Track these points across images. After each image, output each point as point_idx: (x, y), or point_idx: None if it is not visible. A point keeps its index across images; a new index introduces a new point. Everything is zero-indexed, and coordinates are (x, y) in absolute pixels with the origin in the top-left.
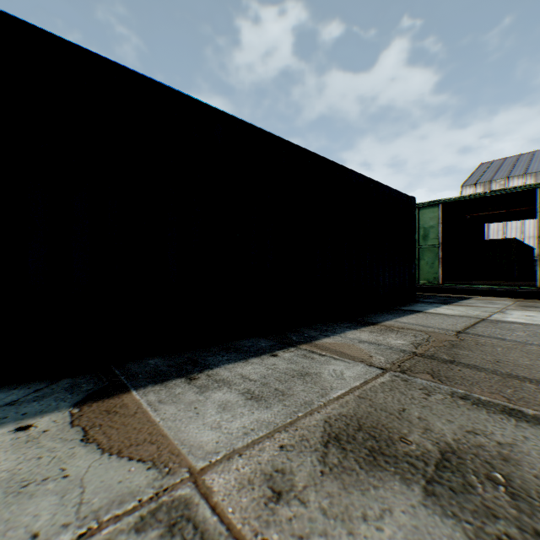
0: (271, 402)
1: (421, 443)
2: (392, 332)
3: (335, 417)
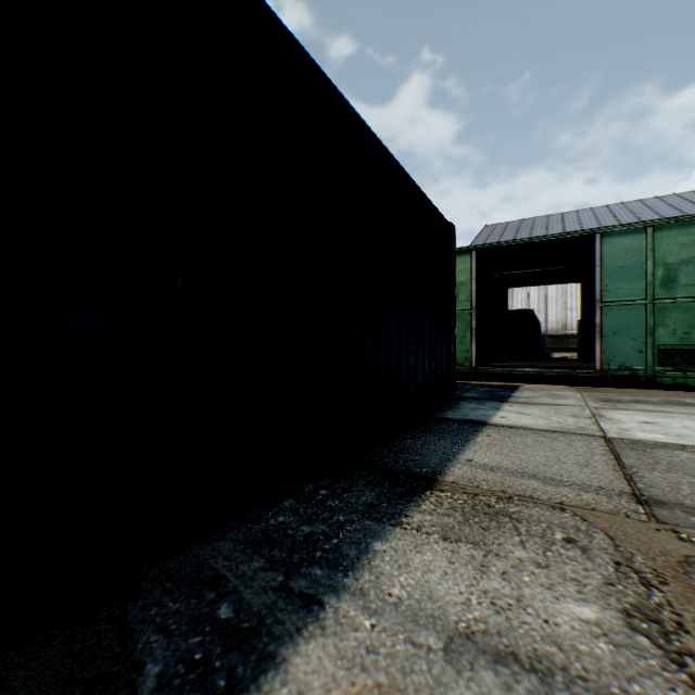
0: None
1: None
2: (504, 528)
3: None
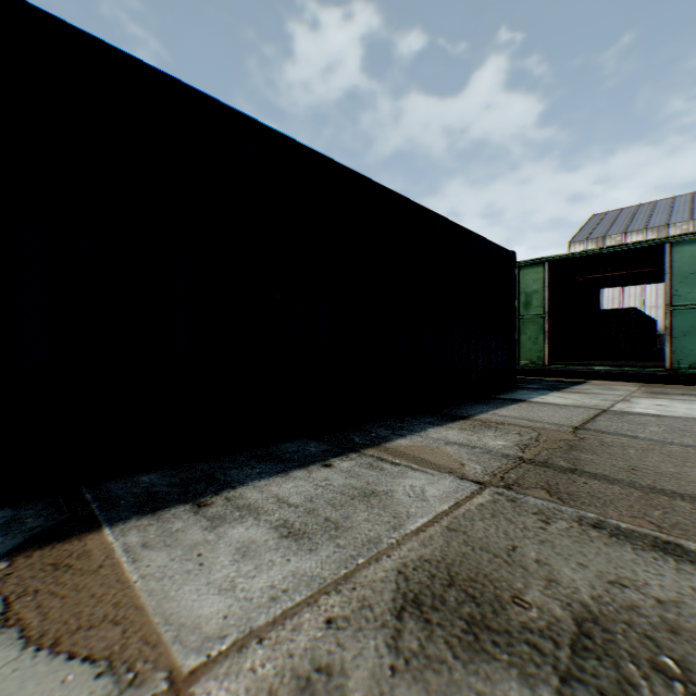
0: (317, 541)
1: (545, 605)
2: (490, 430)
3: (413, 563)
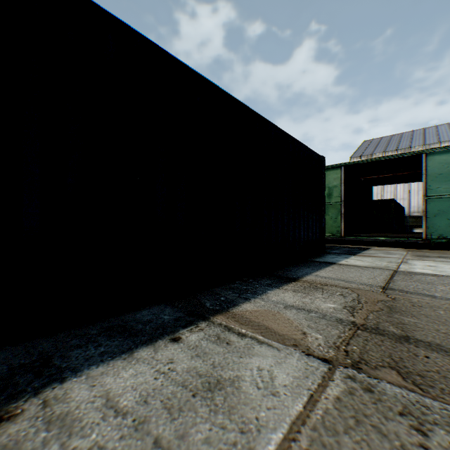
0: None
1: None
2: (318, 291)
3: None
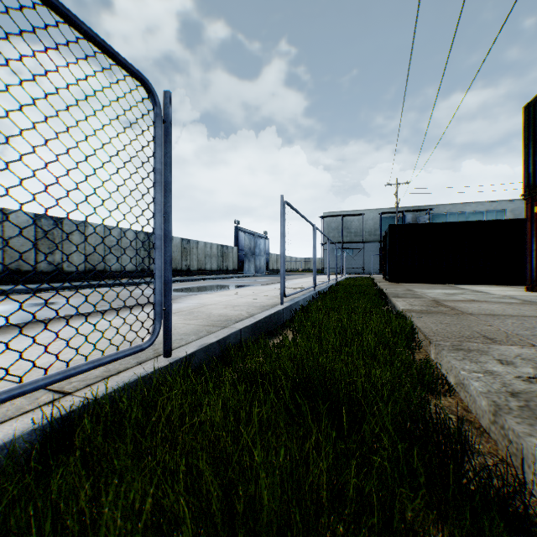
0: None
1: None
2: None
3: None
